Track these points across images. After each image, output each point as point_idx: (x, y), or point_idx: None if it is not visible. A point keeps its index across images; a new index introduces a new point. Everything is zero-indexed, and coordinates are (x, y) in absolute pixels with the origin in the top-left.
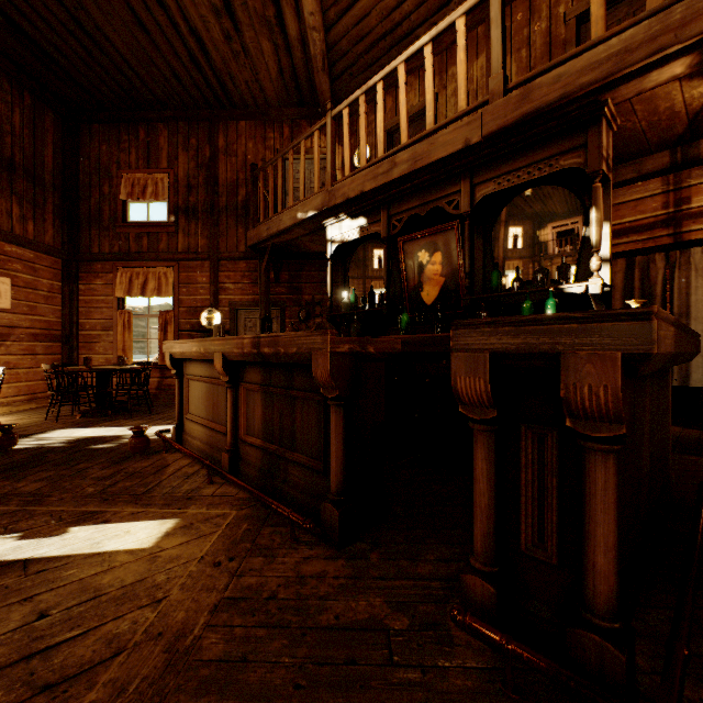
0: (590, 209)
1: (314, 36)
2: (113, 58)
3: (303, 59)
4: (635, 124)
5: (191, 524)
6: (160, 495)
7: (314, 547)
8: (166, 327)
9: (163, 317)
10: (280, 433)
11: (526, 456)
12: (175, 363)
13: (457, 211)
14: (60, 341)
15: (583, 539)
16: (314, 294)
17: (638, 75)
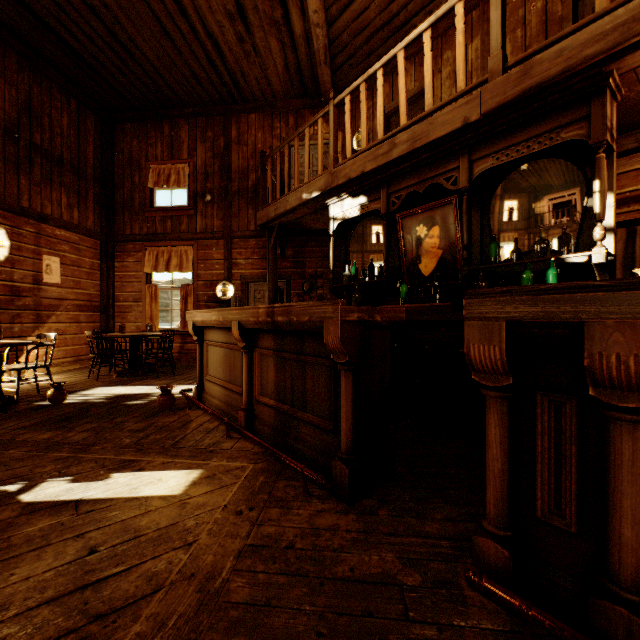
0: (593, 179)
1: (317, 32)
2: (143, 65)
3: (307, 54)
4: (639, 94)
5: (214, 475)
6: (186, 448)
7: (326, 501)
8: (186, 299)
9: (184, 290)
10: (292, 394)
11: (542, 423)
12: (196, 330)
13: (455, 187)
14: (99, 311)
15: (607, 510)
16: (316, 268)
17: None
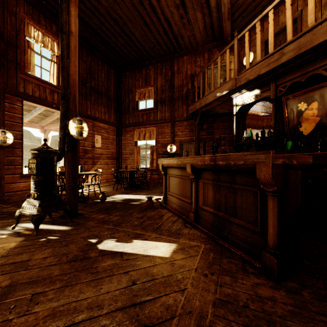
0: None
1: (224, 2)
2: (134, 42)
3: (217, 17)
4: None
5: (184, 248)
6: (165, 230)
7: (259, 277)
8: (153, 153)
9: (151, 149)
10: (225, 207)
11: None
12: (163, 168)
13: None
14: (115, 159)
15: None
16: (220, 135)
17: None
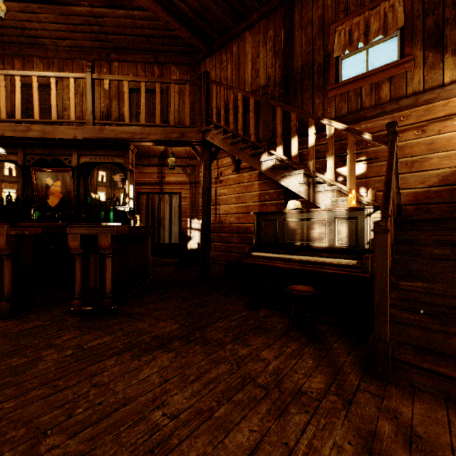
0: (126, 180)
1: None
2: None
3: None
4: (145, 149)
5: None
6: None
7: None
8: None
9: None
10: None
11: (92, 262)
12: None
13: (70, 164)
14: None
15: (105, 279)
16: None
17: (139, 141)
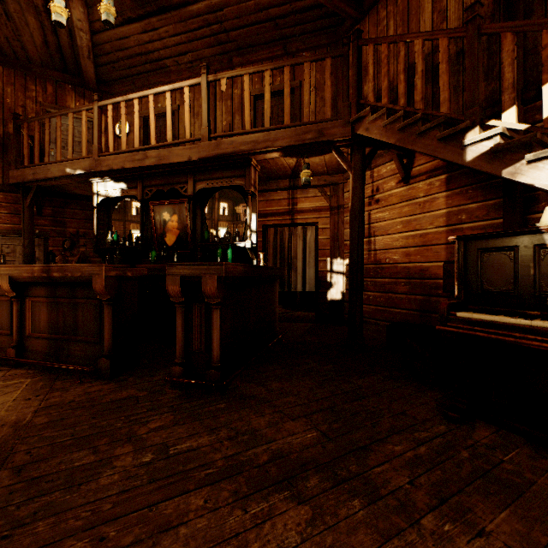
0: (247, 207)
1: (81, 34)
2: None
3: (70, 43)
4: (271, 167)
5: None
6: None
7: (94, 382)
8: None
9: None
10: (65, 327)
11: (195, 315)
12: None
13: (186, 193)
14: None
15: (211, 340)
16: (79, 228)
17: (263, 153)
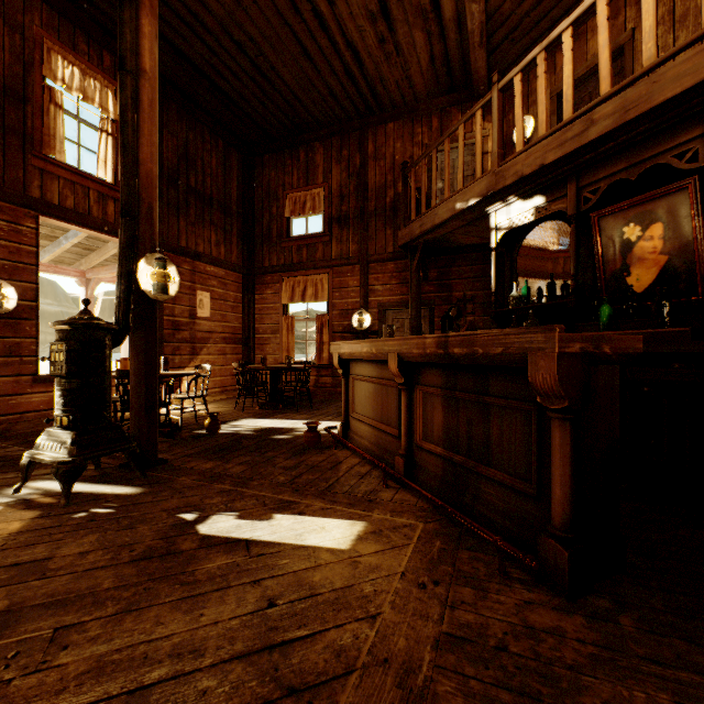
0: None
1: (473, 9)
2: (282, 92)
3: (457, 40)
4: None
5: (380, 530)
6: (342, 493)
7: (532, 589)
8: (321, 330)
9: (319, 321)
10: (468, 443)
11: None
12: (341, 363)
13: (694, 164)
14: (242, 343)
15: None
16: (465, 291)
17: None
